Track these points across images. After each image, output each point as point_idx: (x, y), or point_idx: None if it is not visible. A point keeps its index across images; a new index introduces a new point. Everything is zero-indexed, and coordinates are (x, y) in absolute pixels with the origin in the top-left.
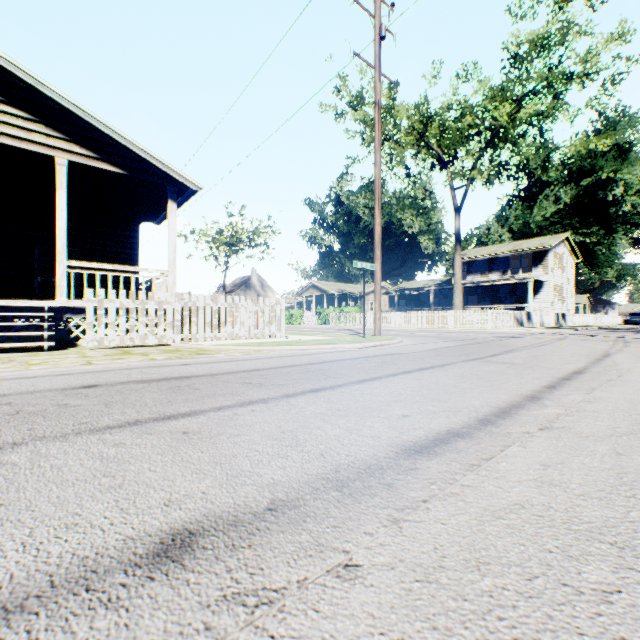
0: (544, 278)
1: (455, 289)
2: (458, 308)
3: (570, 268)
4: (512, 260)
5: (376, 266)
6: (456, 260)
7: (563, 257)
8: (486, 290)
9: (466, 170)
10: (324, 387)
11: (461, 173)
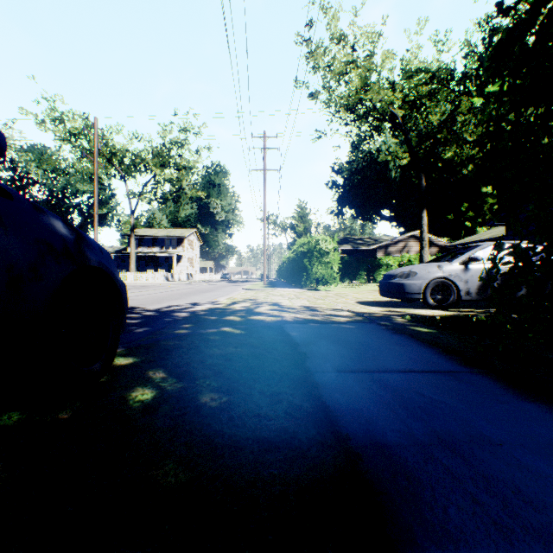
0: (183, 254)
1: (132, 259)
2: (134, 270)
3: (198, 248)
4: (168, 240)
5: None
6: (133, 242)
7: (194, 242)
8: (152, 258)
9: (139, 192)
10: None
11: (136, 194)
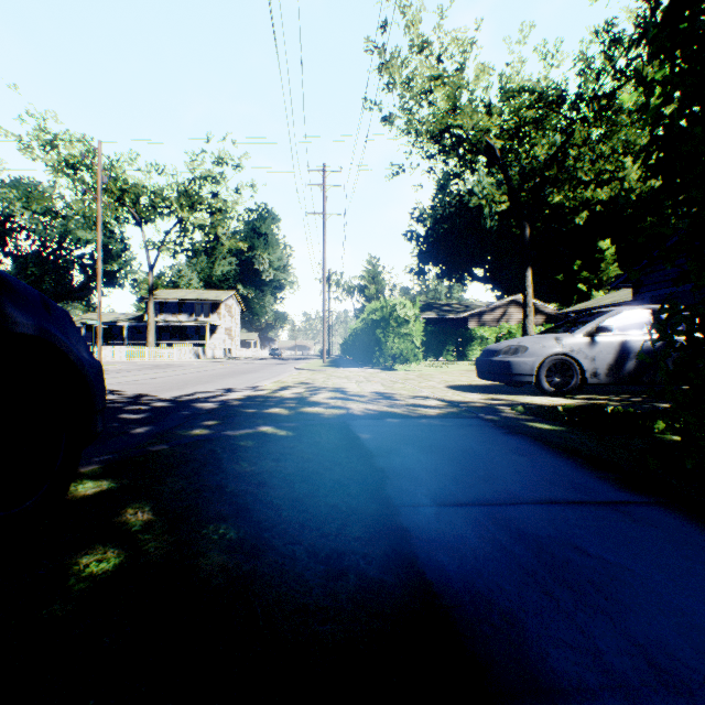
0: (219, 323)
1: (150, 330)
2: (153, 345)
3: (238, 315)
4: (199, 305)
5: (100, 321)
6: (151, 307)
7: (233, 307)
8: (177, 328)
9: (159, 241)
10: (118, 373)
11: (155, 244)
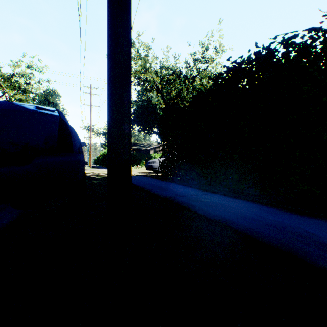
0: None
1: None
2: None
3: None
4: None
5: None
6: None
7: None
8: None
9: None
10: None
11: None
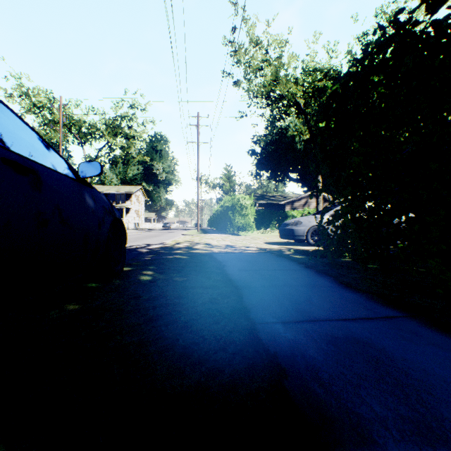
0: (131, 206)
1: None
2: None
3: (143, 202)
4: (118, 195)
5: None
6: None
7: (140, 197)
8: None
9: (94, 156)
10: None
11: (92, 157)
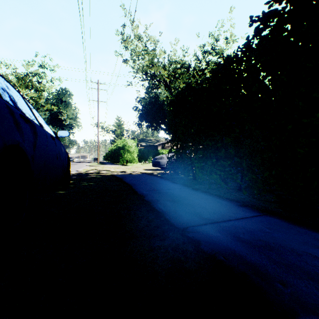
0: None
1: None
2: None
3: None
4: None
5: None
6: None
7: None
8: None
9: None
10: None
11: None
